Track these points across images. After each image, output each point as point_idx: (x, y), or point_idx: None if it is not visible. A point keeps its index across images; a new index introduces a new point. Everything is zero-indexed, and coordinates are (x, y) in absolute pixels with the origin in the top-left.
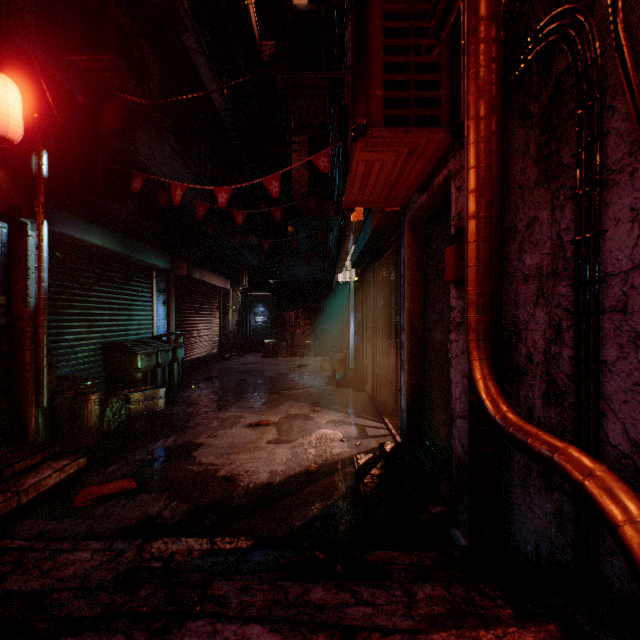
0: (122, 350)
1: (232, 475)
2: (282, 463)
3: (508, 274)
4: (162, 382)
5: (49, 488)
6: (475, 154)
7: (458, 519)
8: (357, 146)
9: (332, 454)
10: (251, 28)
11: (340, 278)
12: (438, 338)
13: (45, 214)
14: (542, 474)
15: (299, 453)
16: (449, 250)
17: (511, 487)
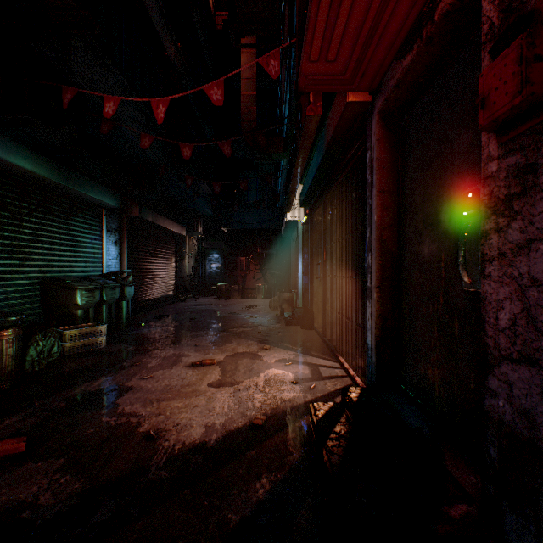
0: (60, 285)
1: (156, 431)
2: (222, 413)
3: None
4: (108, 320)
5: None
6: None
7: (507, 537)
8: None
9: (283, 400)
10: None
11: (289, 217)
12: (427, 251)
13: None
14: None
15: (243, 399)
16: (498, 61)
17: None
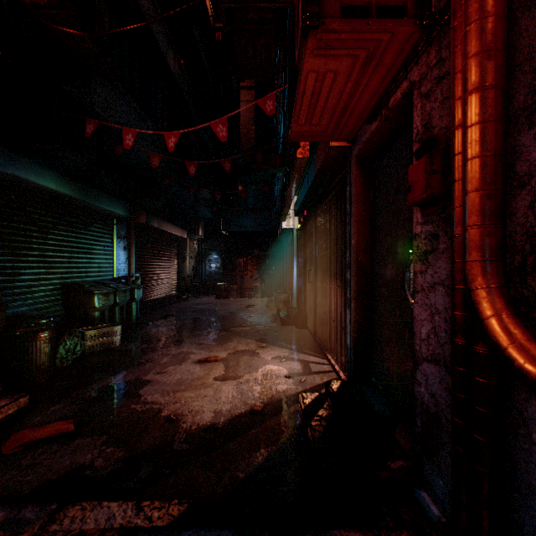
0: (80, 290)
1: (175, 415)
2: (227, 401)
3: (518, 174)
4: (120, 320)
5: None
6: (481, 0)
7: (425, 479)
8: (308, 47)
9: (277, 391)
10: (206, 10)
11: (284, 225)
12: (389, 274)
13: None
14: None
15: (245, 390)
16: (416, 165)
17: (524, 463)
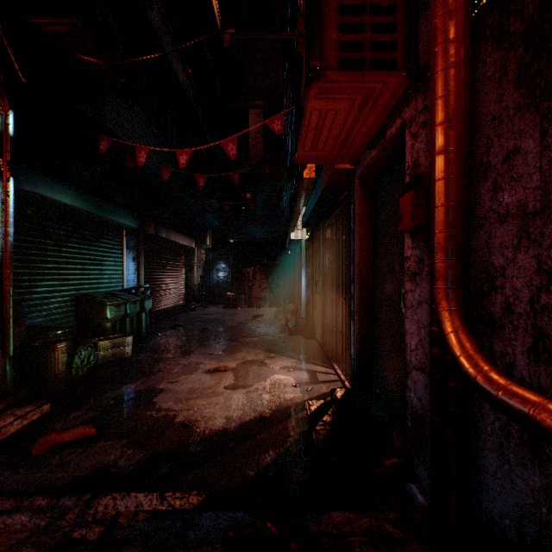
0: (92, 301)
1: (189, 421)
2: (238, 408)
3: (478, 216)
4: (131, 331)
5: (10, 435)
6: (444, 82)
7: (414, 473)
8: (311, 92)
9: (285, 399)
10: (213, 17)
11: (292, 237)
12: (388, 289)
13: (11, 171)
14: (527, 442)
15: (254, 398)
16: (405, 198)
17: (482, 450)
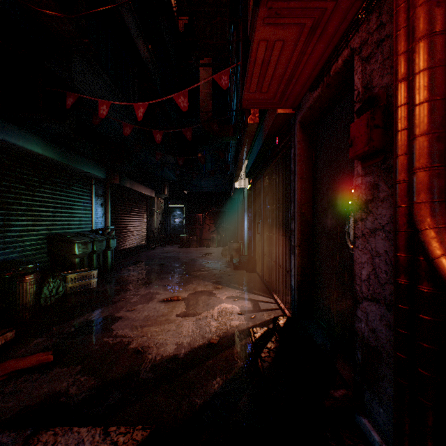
0: (62, 240)
1: (142, 347)
2: (188, 335)
3: None
4: (97, 265)
5: None
6: None
7: (365, 406)
8: (259, 15)
9: (231, 326)
10: (170, 5)
11: (236, 185)
12: (329, 223)
13: None
14: None
15: (203, 325)
16: (358, 121)
17: None
